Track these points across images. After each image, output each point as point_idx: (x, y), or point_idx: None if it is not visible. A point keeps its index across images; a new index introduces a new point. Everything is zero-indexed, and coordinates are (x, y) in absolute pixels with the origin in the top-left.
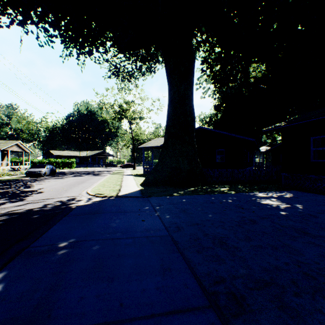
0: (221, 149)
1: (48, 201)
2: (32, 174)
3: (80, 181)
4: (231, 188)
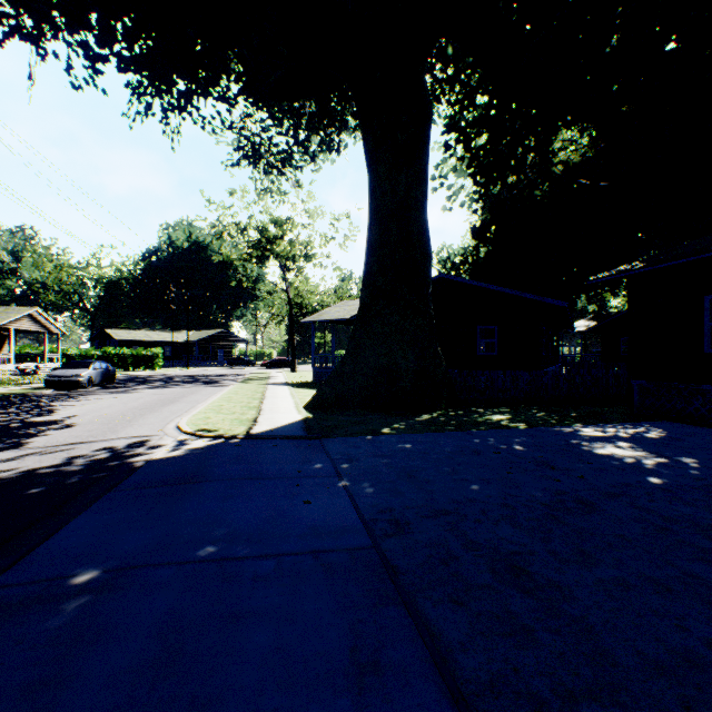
0: (488, 326)
1: (80, 450)
2: (60, 382)
3: (167, 399)
4: (517, 416)
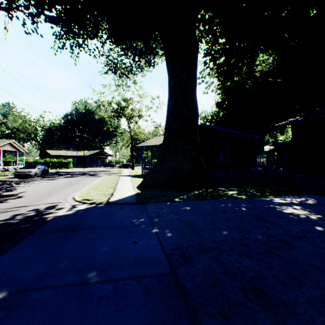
0: (225, 148)
1: (21, 210)
2: (21, 175)
3: (71, 183)
4: (240, 192)
